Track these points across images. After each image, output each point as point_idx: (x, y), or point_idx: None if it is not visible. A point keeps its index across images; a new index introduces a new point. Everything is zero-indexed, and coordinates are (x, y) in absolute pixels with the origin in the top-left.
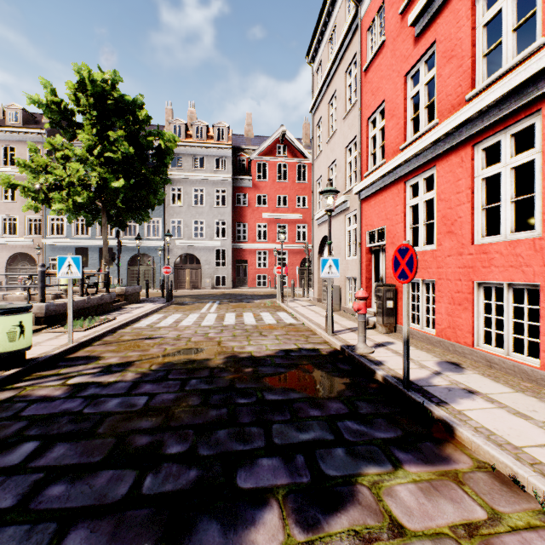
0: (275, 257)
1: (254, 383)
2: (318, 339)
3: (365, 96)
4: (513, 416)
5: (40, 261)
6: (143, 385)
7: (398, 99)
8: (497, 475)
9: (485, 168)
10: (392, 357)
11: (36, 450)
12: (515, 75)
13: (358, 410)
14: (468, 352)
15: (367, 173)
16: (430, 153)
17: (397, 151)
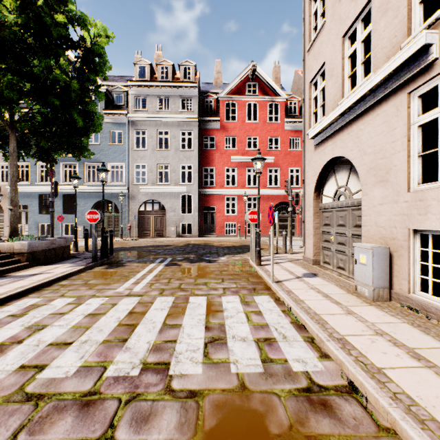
0: (245, 203)
1: None
2: None
3: None
4: None
5: (6, 209)
6: None
7: None
8: None
9: None
10: None
11: None
12: None
13: None
14: None
15: None
16: None
17: None
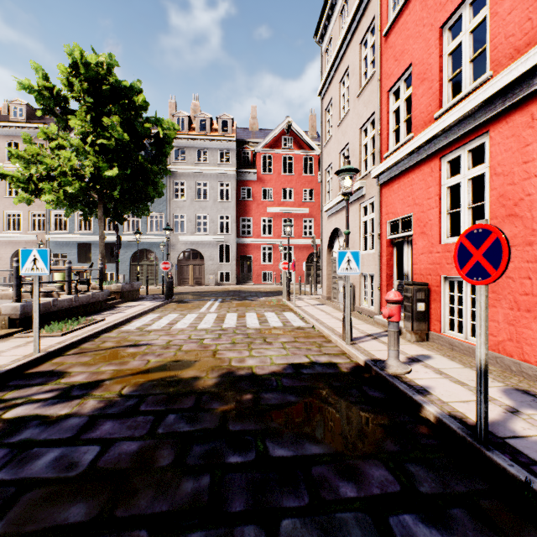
0: (280, 252)
1: (253, 422)
2: (334, 348)
3: (386, 64)
4: None
5: None
6: (101, 423)
7: (432, 57)
8: None
9: None
10: (437, 380)
11: None
12: None
13: (416, 487)
14: None
15: (388, 152)
16: (480, 116)
17: (429, 121)
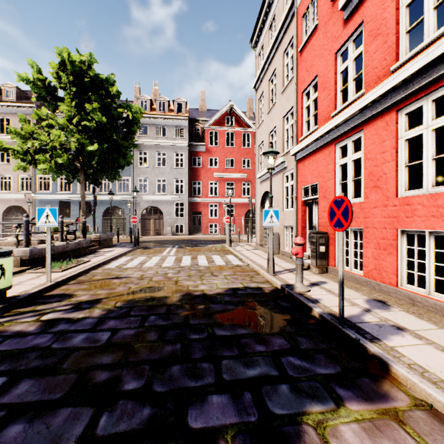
0: (224, 209)
1: (205, 319)
2: (261, 278)
3: (300, 73)
4: (441, 353)
5: (30, 213)
6: (108, 321)
7: (330, 73)
8: (435, 414)
9: (408, 130)
10: (326, 295)
11: (2, 386)
12: (438, 46)
13: (299, 346)
14: (393, 291)
15: (302, 137)
16: (358, 119)
17: (328, 118)
